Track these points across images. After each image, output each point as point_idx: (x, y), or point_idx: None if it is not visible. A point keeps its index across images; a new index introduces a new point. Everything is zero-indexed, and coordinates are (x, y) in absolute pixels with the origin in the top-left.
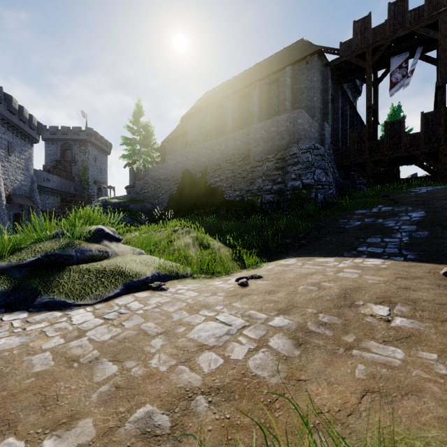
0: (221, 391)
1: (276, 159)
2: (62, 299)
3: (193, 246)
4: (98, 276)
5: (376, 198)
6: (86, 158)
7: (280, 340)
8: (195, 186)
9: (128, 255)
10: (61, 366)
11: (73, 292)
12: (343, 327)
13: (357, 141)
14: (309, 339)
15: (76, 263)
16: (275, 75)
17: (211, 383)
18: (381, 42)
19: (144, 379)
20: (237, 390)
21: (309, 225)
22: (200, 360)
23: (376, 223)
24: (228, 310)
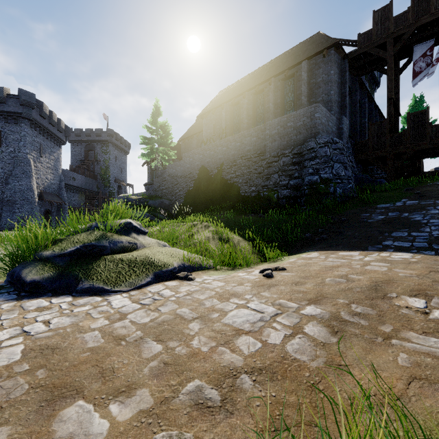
0: (263, 371)
1: (293, 154)
2: (100, 285)
3: (212, 239)
4: (130, 265)
5: (400, 192)
6: (108, 158)
7: (315, 327)
8: (211, 183)
9: (154, 247)
10: (111, 343)
11: (110, 279)
12: (379, 318)
13: (377, 134)
14: (345, 328)
15: (110, 253)
16: (291, 71)
17: (252, 364)
18: (403, 31)
19: (188, 357)
20: (278, 371)
21: (328, 219)
22: (239, 343)
23: (401, 217)
24: (257, 299)
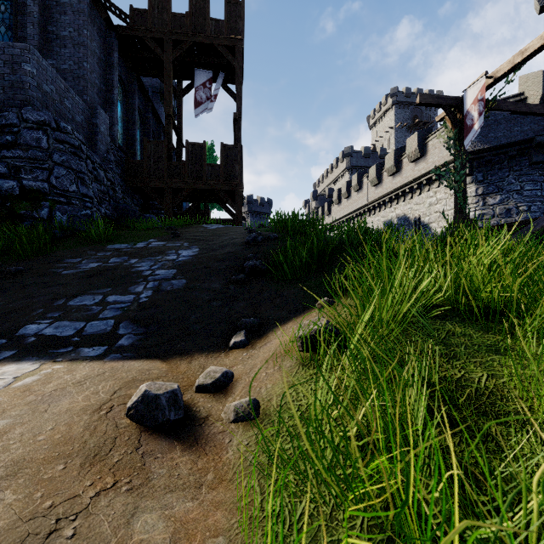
0: None
1: None
2: None
3: None
4: None
5: (159, 231)
6: None
7: None
8: None
9: None
10: None
11: None
12: None
13: (154, 156)
14: None
15: None
16: None
17: None
18: (182, 38)
19: None
20: None
21: None
22: None
23: (122, 266)
24: None
